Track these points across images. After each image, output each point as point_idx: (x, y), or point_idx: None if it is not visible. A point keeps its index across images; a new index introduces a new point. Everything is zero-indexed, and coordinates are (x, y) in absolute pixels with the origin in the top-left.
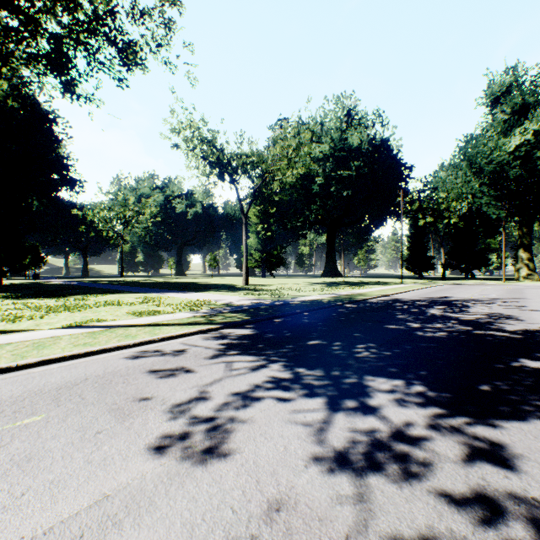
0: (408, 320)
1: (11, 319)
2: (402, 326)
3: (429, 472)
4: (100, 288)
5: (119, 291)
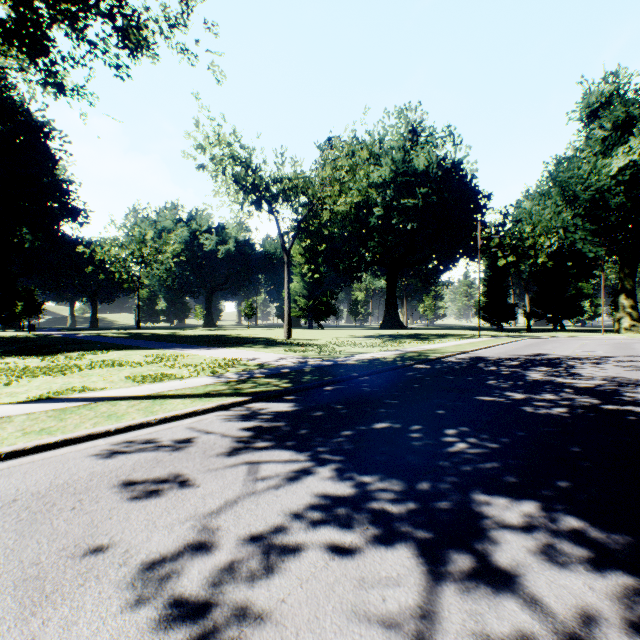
0: (505, 388)
1: None
2: (501, 397)
3: None
4: (106, 342)
5: (128, 347)
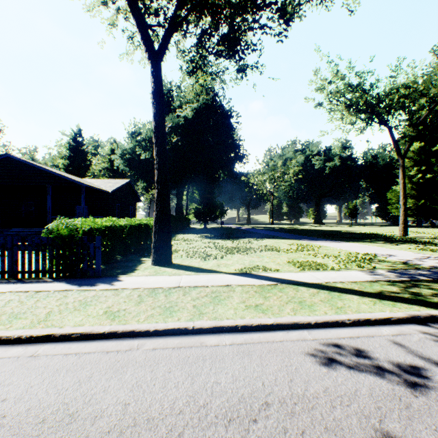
0: None
1: (203, 256)
2: None
3: None
4: (259, 232)
5: (273, 236)
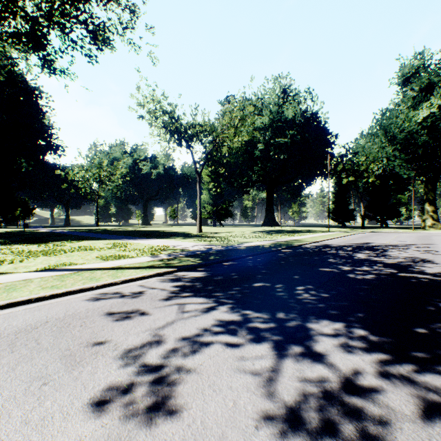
0: (339, 263)
1: None
2: (335, 269)
3: (388, 436)
4: (78, 235)
5: (93, 238)
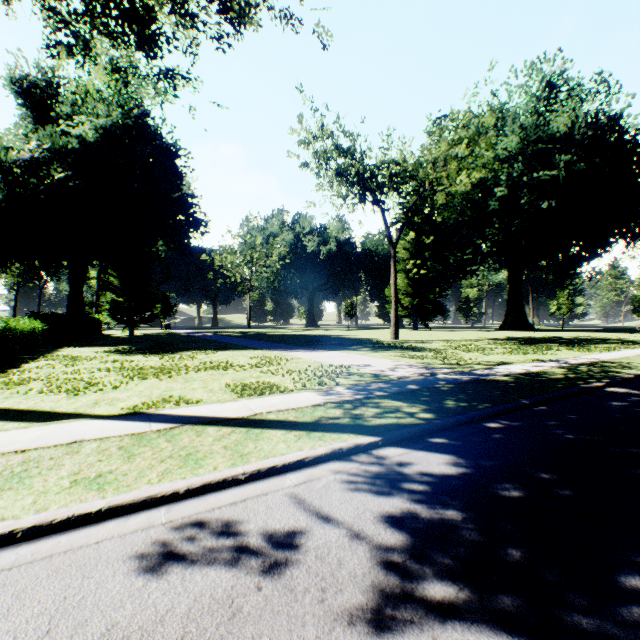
0: None
1: (79, 388)
2: None
3: None
4: (220, 341)
5: (236, 346)
